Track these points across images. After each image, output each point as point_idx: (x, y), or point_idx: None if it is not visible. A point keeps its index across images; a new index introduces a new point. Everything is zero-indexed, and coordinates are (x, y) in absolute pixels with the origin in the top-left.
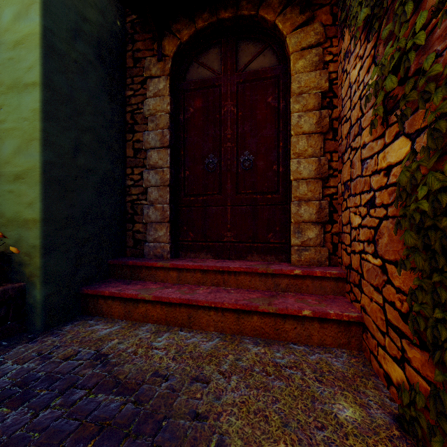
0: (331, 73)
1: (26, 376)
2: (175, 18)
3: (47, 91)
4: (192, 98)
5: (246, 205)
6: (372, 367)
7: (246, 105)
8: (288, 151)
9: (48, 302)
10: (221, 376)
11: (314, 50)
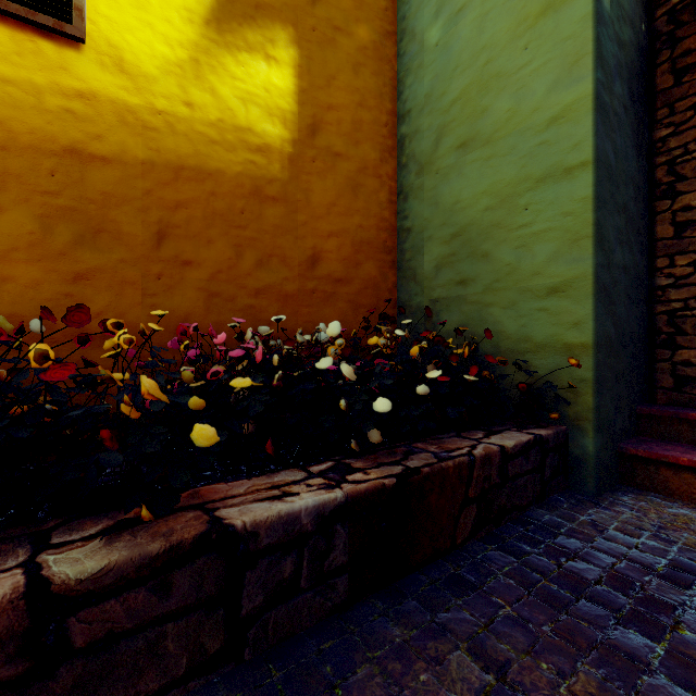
0: None
1: (672, 558)
2: None
3: (599, 169)
4: None
5: None
6: None
7: None
8: None
9: (599, 457)
10: None
11: None
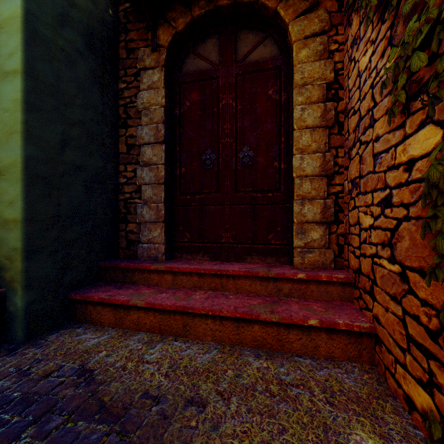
0: (336, 63)
1: None
2: (170, 6)
3: (30, 80)
4: (188, 91)
5: (246, 204)
6: (388, 385)
7: (246, 98)
8: (290, 147)
9: (31, 309)
10: (220, 397)
11: (318, 39)
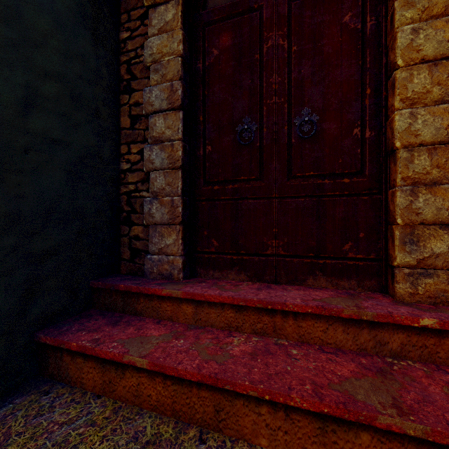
0: None
1: None
2: None
3: None
4: (216, 34)
5: (305, 196)
6: None
7: (305, 33)
8: (383, 102)
9: None
10: None
11: None
